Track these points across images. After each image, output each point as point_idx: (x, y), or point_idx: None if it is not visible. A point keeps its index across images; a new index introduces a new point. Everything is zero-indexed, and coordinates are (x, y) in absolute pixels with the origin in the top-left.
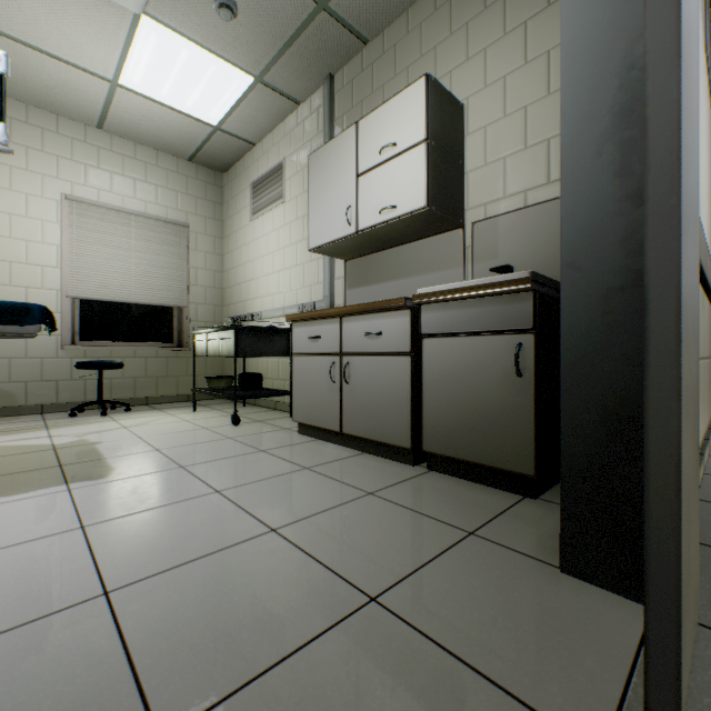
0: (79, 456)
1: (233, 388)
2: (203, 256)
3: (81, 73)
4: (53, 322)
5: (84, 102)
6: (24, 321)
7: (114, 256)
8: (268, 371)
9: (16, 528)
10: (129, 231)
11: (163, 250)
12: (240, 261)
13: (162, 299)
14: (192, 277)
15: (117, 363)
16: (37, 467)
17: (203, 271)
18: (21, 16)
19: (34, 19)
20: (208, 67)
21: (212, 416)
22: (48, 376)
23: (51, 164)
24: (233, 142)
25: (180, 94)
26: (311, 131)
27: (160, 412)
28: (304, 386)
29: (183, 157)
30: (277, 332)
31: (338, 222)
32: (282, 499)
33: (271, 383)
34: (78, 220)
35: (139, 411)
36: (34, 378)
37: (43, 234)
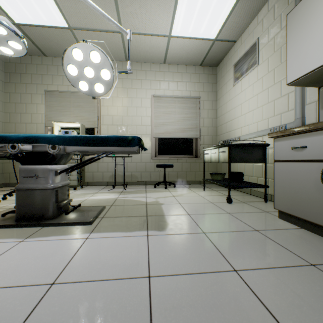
0: (154, 211)
1: (224, 180)
2: (206, 111)
3: (157, 38)
4: (143, 145)
5: (159, 52)
6: (131, 145)
7: (169, 117)
8: (244, 171)
9: (120, 261)
10: (175, 105)
11: (189, 111)
12: (226, 110)
13: (188, 135)
14: (201, 122)
15: (170, 165)
16: (138, 214)
17: (206, 119)
18: (137, 20)
19: (141, 19)
20: (212, 1)
21: (213, 194)
22: (147, 170)
23: (148, 84)
24: (223, 45)
25: (197, 28)
26: (280, 8)
27: (188, 189)
28: (286, 184)
29: (197, 64)
30: (255, 147)
31: (322, 50)
32: (311, 312)
33: (247, 178)
34: (157, 104)
35: (179, 187)
36: (143, 170)
37: (146, 113)
